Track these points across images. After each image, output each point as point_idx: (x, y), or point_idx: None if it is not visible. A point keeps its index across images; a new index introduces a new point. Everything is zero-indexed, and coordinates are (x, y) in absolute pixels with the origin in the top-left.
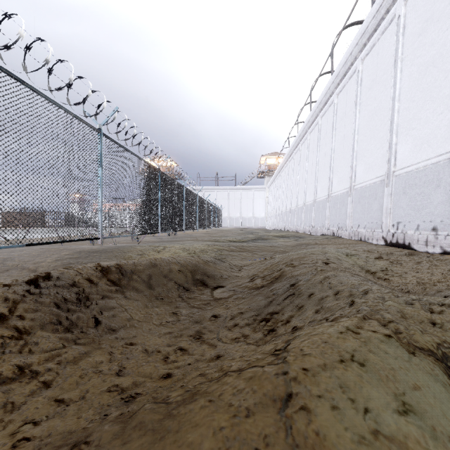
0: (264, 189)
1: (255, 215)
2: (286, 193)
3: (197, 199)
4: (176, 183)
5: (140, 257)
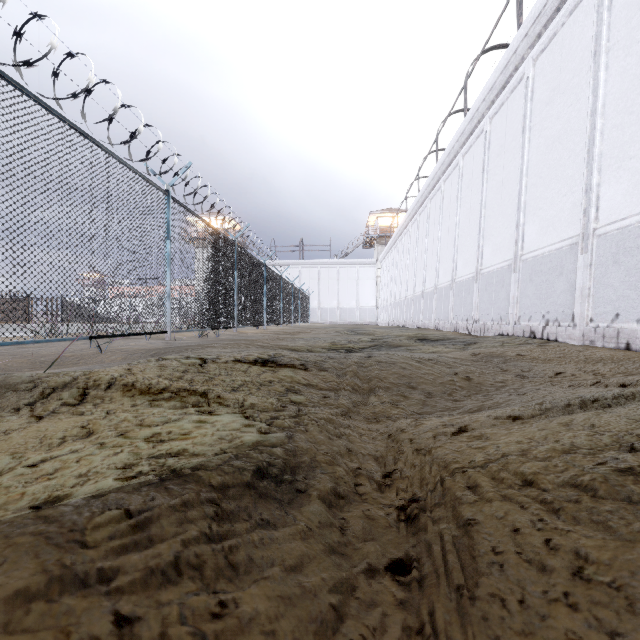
0: (374, 264)
1: (360, 304)
2: (414, 267)
3: (264, 272)
4: (217, 235)
5: None
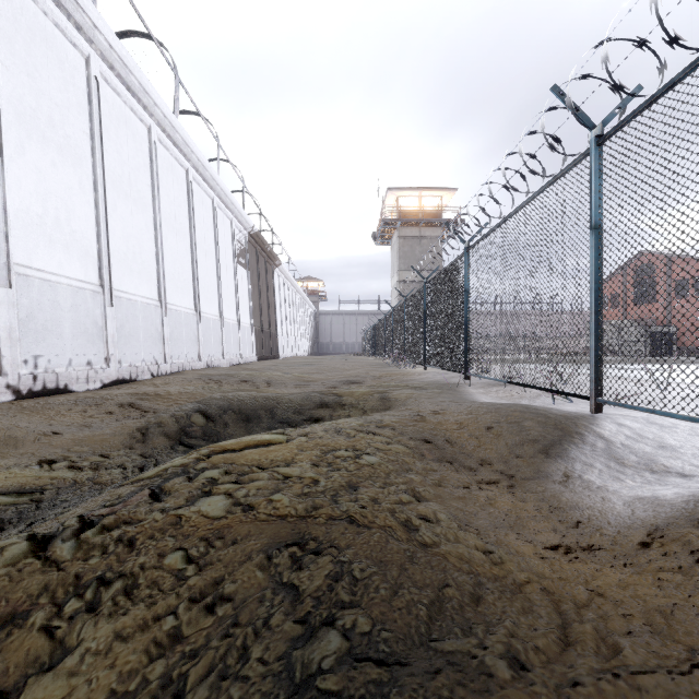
0: None
1: None
2: None
3: None
4: None
5: None
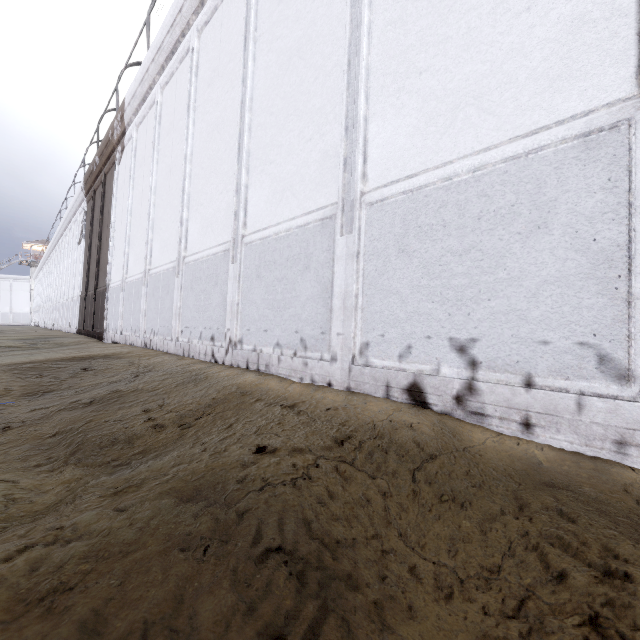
0: (29, 280)
1: (15, 310)
2: (41, 295)
3: None
4: None
5: None
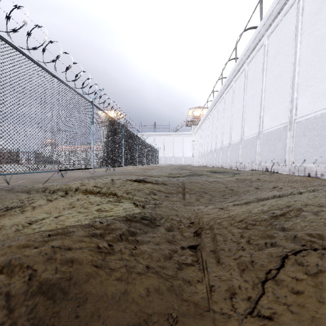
0: (191, 135)
1: (184, 155)
2: (211, 136)
3: (136, 139)
4: (115, 121)
5: (1, 213)
